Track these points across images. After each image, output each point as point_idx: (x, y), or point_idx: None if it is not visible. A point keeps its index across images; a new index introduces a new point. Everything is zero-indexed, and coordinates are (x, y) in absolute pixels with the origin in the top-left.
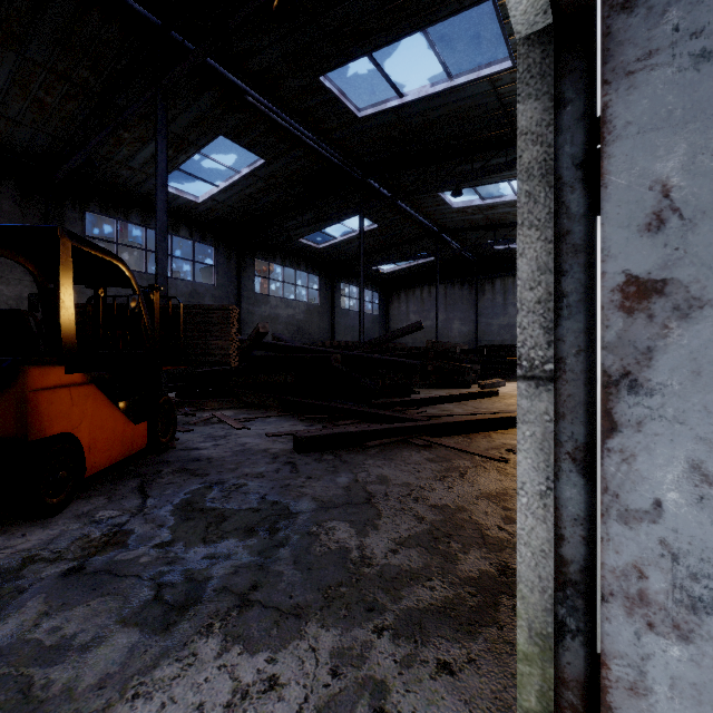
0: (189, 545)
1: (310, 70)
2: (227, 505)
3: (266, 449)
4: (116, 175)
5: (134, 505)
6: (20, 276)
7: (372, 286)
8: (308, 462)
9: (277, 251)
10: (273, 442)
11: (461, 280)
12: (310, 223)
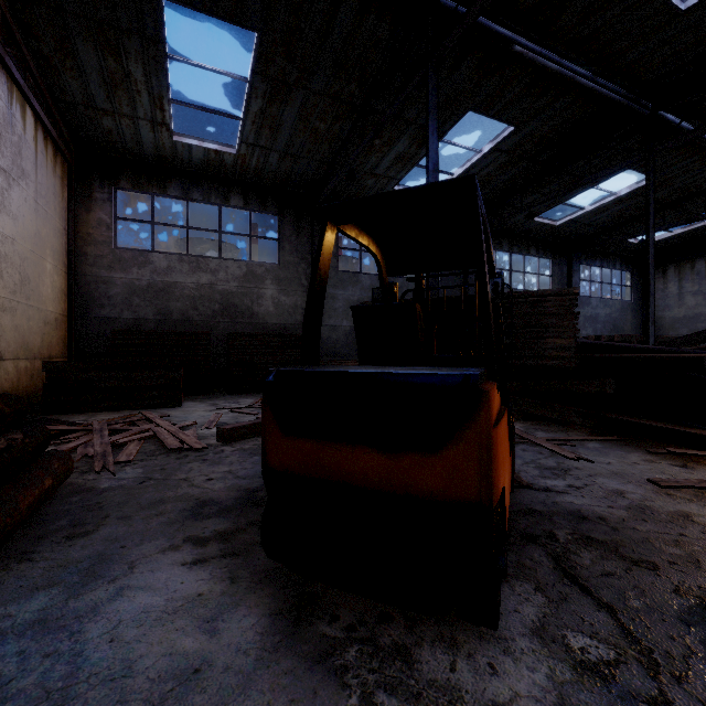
0: None
1: None
2: None
3: (684, 514)
4: (362, 186)
5: (611, 630)
6: (295, 288)
7: (621, 265)
8: None
9: (504, 236)
10: (672, 498)
11: None
12: (561, 192)
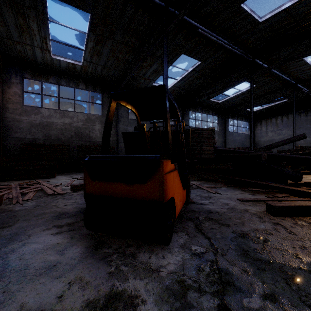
0: (297, 306)
1: (236, 2)
2: (276, 259)
3: (246, 209)
4: (139, 82)
5: (207, 244)
6: None
7: (245, 119)
8: (292, 226)
9: (199, 106)
10: (244, 205)
11: (306, 110)
12: (219, 89)
